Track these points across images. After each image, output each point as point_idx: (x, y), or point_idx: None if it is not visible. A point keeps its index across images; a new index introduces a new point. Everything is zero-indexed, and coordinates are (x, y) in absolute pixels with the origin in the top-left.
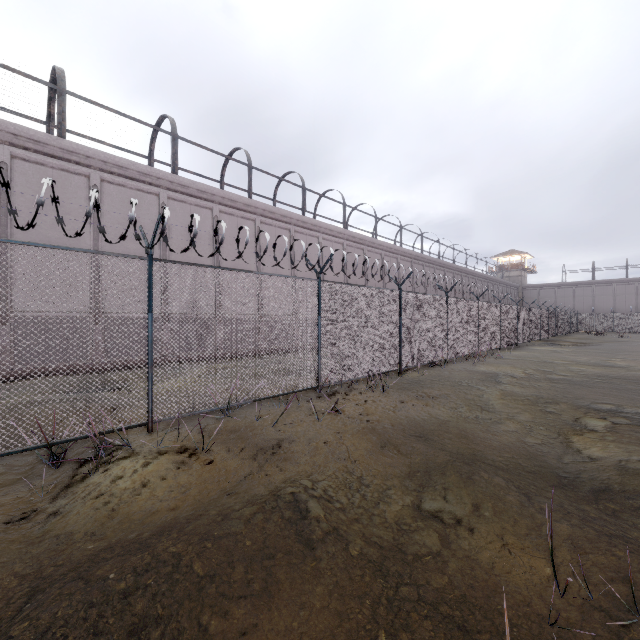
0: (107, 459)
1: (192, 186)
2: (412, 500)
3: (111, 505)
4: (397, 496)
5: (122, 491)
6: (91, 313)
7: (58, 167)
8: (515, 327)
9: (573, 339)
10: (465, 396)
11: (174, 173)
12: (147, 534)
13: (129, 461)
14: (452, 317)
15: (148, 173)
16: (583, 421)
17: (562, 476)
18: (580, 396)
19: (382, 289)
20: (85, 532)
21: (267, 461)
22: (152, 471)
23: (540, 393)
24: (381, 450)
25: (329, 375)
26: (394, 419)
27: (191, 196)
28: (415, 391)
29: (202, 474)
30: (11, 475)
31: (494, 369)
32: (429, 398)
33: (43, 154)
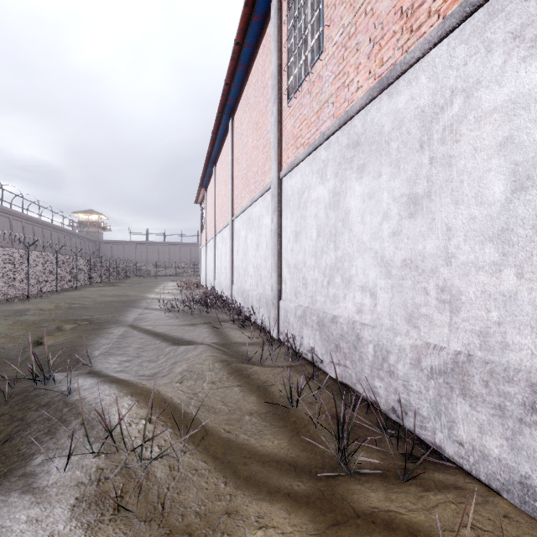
0: None
1: None
2: None
3: None
4: None
5: None
6: None
7: None
8: (75, 273)
9: (129, 281)
10: None
11: None
12: None
13: None
14: None
15: None
16: (62, 327)
17: (13, 359)
18: (78, 314)
19: None
20: None
21: None
22: None
23: (50, 317)
24: None
25: None
26: None
27: None
28: None
29: None
30: None
31: (31, 306)
32: None
33: None
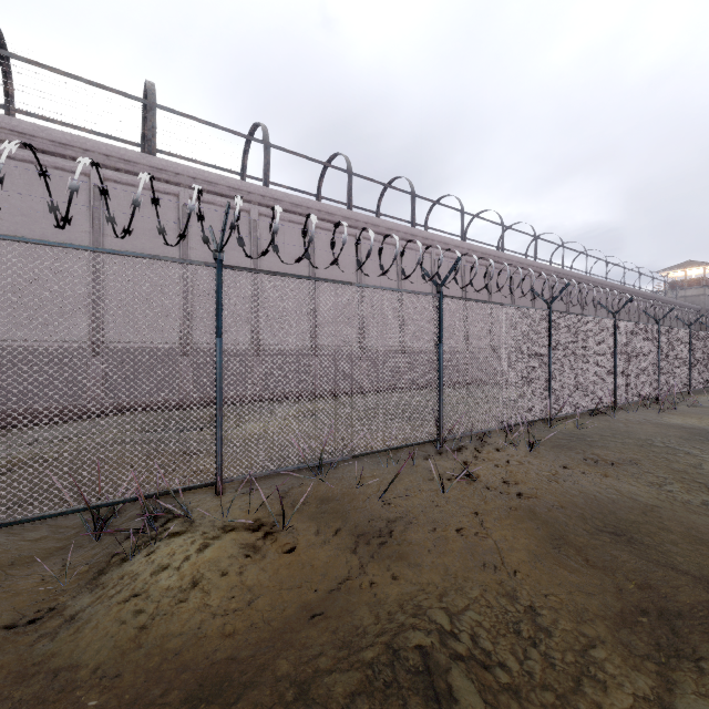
0: (157, 534)
1: (285, 199)
2: (651, 686)
3: (142, 618)
4: (614, 668)
5: (163, 593)
6: (180, 344)
7: (148, 187)
8: None
9: None
10: (668, 464)
11: (266, 186)
12: (176, 695)
13: (182, 541)
14: (621, 347)
15: (238, 188)
16: None
17: None
18: None
19: (525, 308)
20: (95, 668)
21: (372, 558)
22: (210, 560)
23: None
24: (554, 555)
25: (454, 424)
26: (561, 497)
27: (284, 211)
28: (580, 451)
29: (278, 570)
30: (51, 542)
31: (696, 422)
32: (606, 464)
33: (134, 174)
